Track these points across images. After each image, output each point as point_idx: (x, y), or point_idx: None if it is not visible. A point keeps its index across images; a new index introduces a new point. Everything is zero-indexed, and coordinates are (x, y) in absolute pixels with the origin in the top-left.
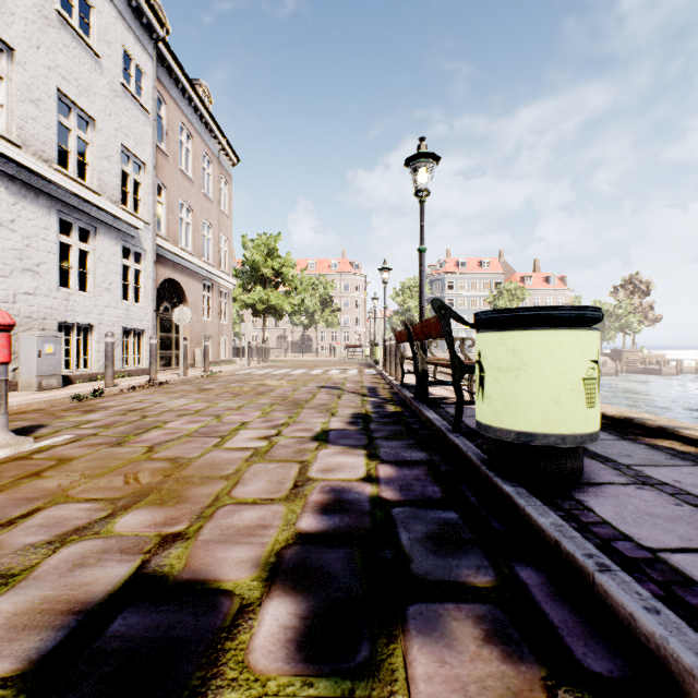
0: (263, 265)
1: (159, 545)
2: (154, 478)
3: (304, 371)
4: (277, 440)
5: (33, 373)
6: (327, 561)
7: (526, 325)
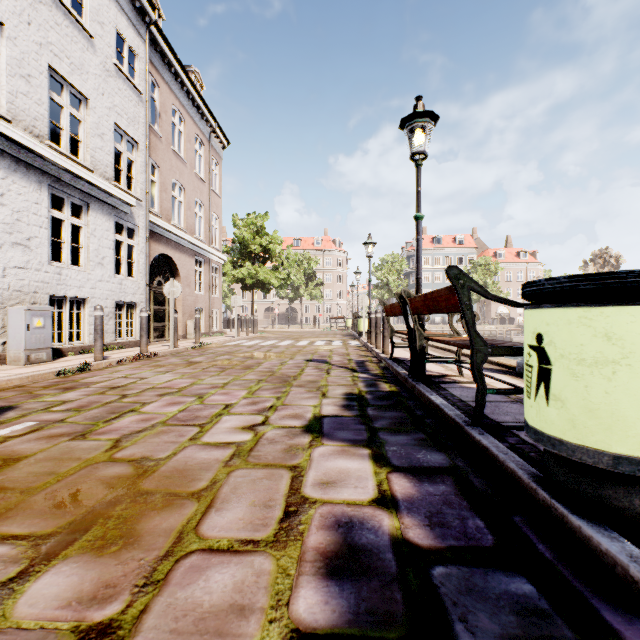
0: (252, 242)
1: None
2: (106, 494)
3: (291, 342)
4: (263, 431)
5: (21, 347)
6: None
7: (627, 297)
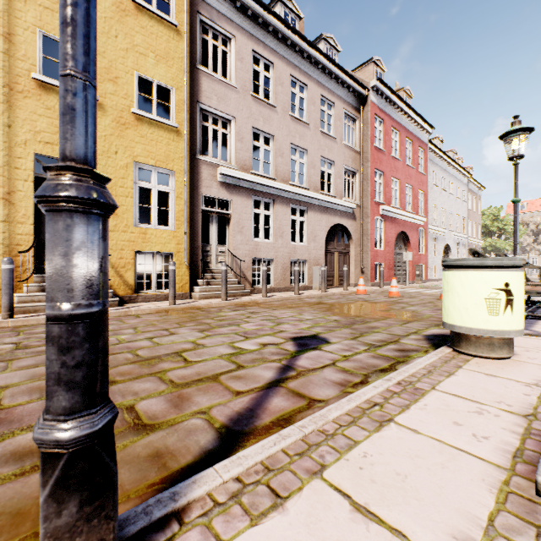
0: (490, 226)
1: None
2: None
3: None
4: None
5: None
6: None
7: None
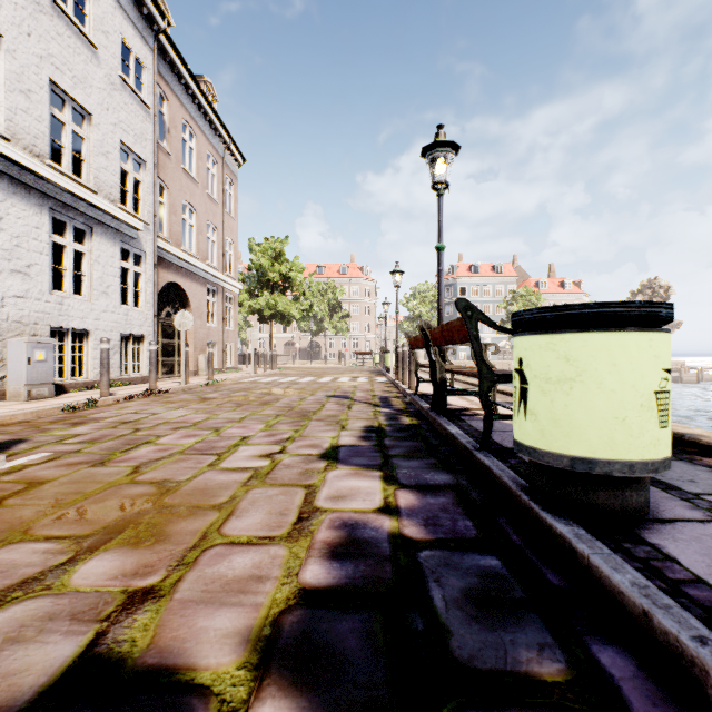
0: (270, 269)
1: (123, 608)
2: (133, 507)
3: (312, 379)
4: (281, 458)
5: (22, 382)
6: (339, 634)
7: (582, 326)
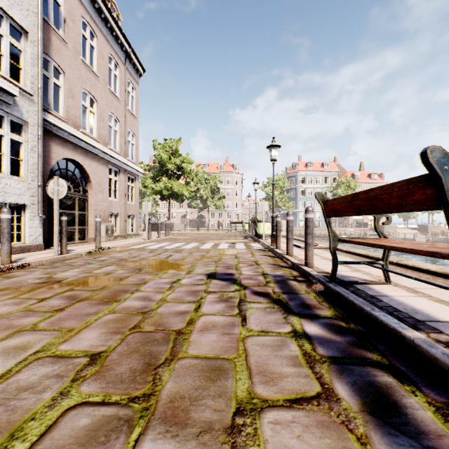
0: (168, 162)
1: None
2: None
3: (196, 245)
4: None
5: None
6: None
7: None
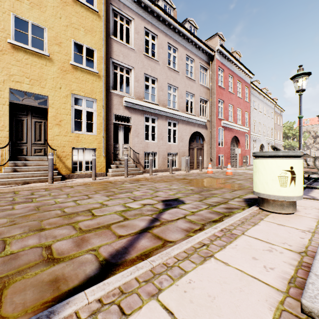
0: (287, 133)
1: None
2: None
3: None
4: None
5: None
6: None
7: None
